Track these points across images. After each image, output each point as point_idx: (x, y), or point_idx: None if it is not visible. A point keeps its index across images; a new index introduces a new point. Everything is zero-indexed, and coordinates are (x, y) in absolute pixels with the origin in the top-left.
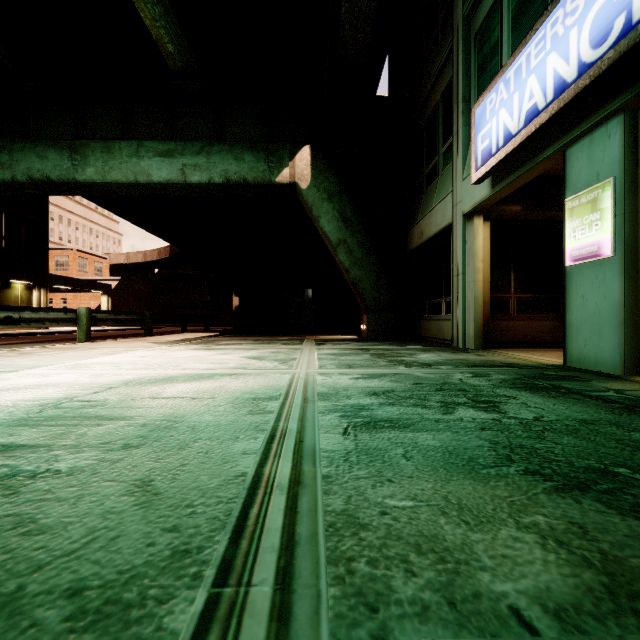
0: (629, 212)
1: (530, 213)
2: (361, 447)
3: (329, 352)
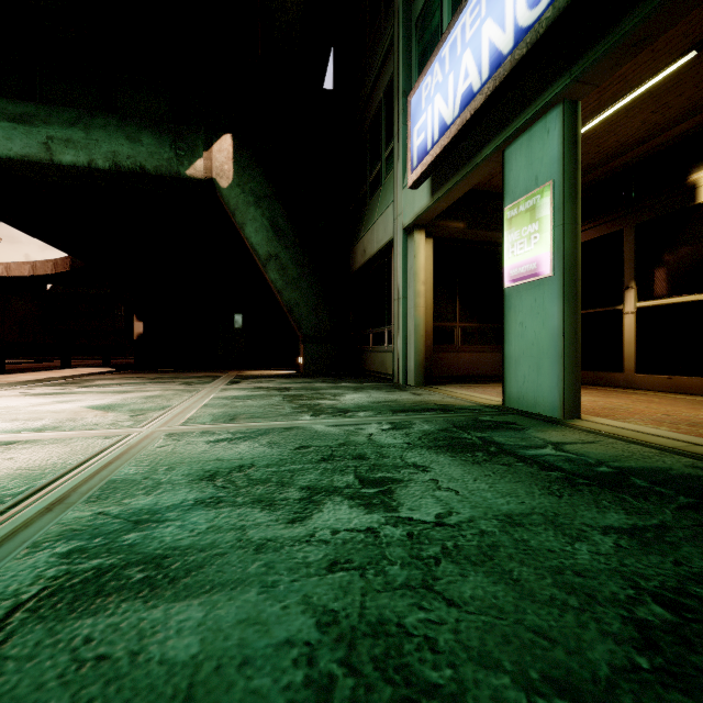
0: (568, 223)
1: (474, 232)
2: None
3: (232, 394)
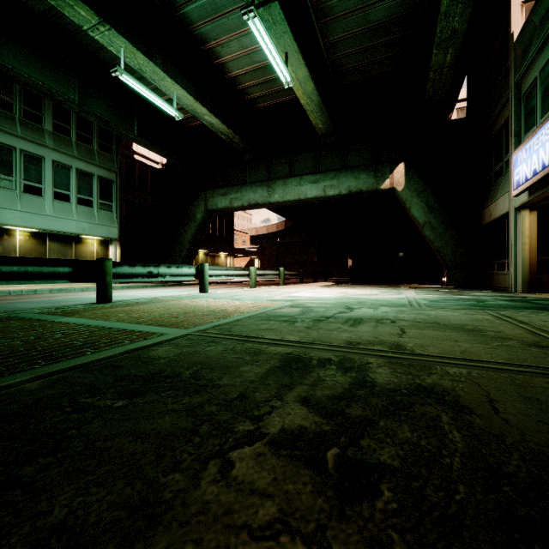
0: None
1: None
2: (432, 303)
3: (420, 291)
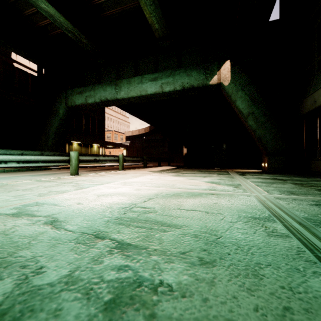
0: None
1: None
2: None
3: (257, 180)
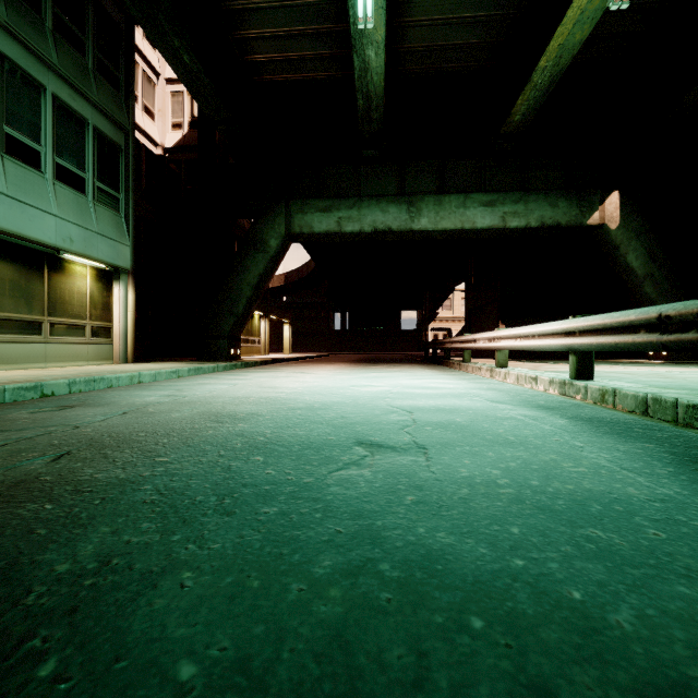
0: None
1: None
2: None
3: None
